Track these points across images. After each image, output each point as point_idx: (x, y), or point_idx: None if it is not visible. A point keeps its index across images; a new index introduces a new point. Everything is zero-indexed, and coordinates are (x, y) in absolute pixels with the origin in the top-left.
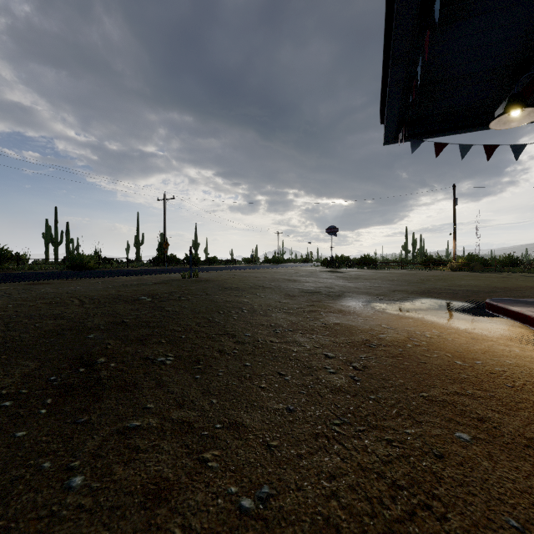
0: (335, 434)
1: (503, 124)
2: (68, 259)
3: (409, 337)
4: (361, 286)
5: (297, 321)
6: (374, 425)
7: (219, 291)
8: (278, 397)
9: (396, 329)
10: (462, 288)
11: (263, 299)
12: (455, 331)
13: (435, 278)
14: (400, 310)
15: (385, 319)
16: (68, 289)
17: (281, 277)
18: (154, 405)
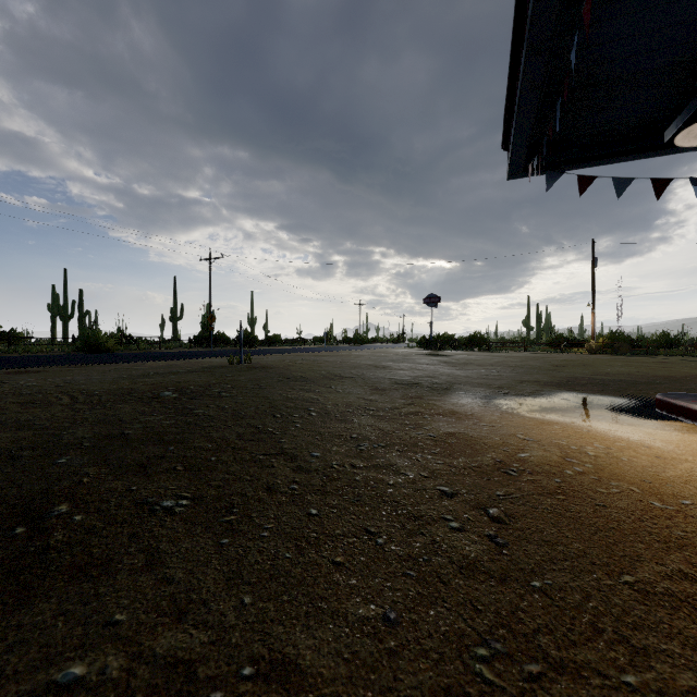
0: (483, 688)
1: (694, 138)
2: (78, 337)
3: (564, 456)
4: (475, 375)
5: (391, 430)
6: (556, 659)
7: (277, 383)
8: (366, 587)
9: (540, 441)
10: (612, 377)
11: (340, 394)
12: (627, 445)
13: (572, 363)
14: (537, 411)
15: (519, 426)
16: (59, 381)
17: (365, 362)
18: (128, 617)
